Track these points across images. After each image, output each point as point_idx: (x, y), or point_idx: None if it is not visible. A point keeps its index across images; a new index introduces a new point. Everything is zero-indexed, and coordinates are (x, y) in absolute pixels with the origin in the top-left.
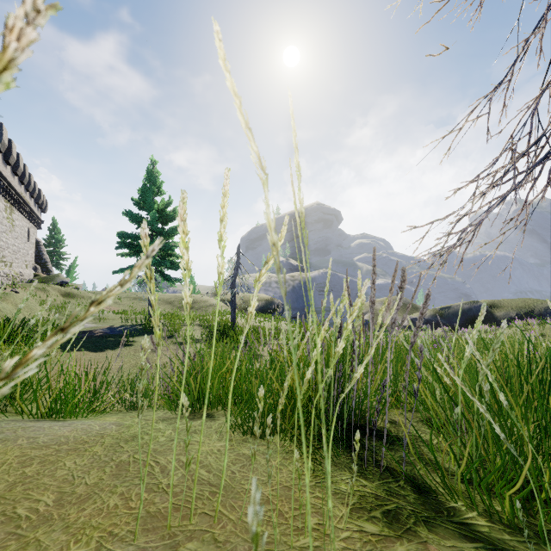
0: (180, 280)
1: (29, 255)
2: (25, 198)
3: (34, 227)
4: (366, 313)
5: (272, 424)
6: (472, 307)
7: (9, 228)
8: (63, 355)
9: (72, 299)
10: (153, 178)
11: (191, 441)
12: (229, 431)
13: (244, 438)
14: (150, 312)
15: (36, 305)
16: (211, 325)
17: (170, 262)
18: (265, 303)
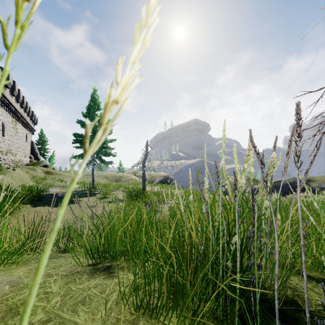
0: (111, 162)
1: (27, 149)
2: (24, 116)
3: (30, 133)
4: (226, 185)
5: (168, 299)
6: (295, 181)
7: (15, 133)
8: (30, 209)
9: (50, 175)
10: (95, 100)
11: (70, 322)
12: (120, 301)
13: (134, 317)
14: (93, 183)
15: (27, 178)
16: (130, 191)
17: (105, 151)
18: (164, 178)
